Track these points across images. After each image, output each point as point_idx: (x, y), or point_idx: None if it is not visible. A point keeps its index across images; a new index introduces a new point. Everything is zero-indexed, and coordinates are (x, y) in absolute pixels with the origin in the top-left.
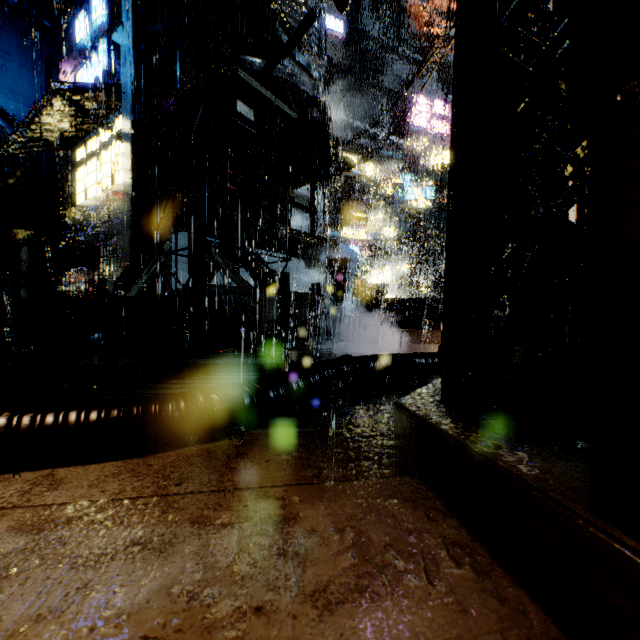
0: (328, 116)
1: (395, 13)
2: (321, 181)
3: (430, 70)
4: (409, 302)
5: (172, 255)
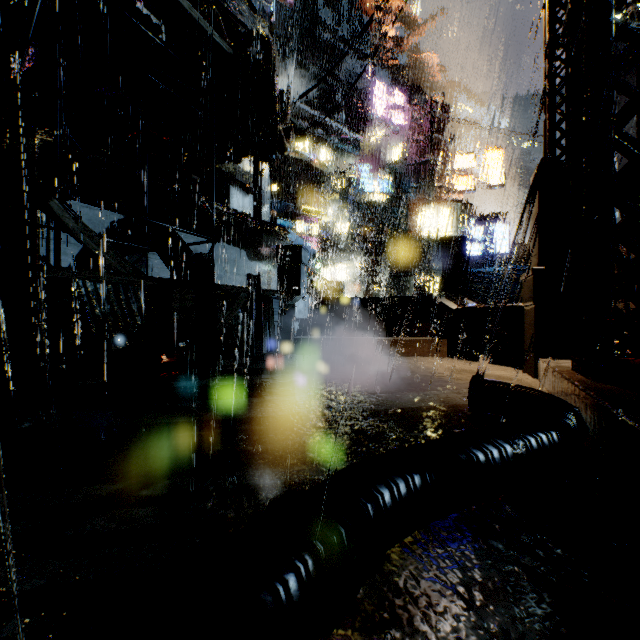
0: (273, 56)
1: (347, 4)
2: (268, 160)
3: (382, 67)
4: (374, 302)
5: (40, 229)
